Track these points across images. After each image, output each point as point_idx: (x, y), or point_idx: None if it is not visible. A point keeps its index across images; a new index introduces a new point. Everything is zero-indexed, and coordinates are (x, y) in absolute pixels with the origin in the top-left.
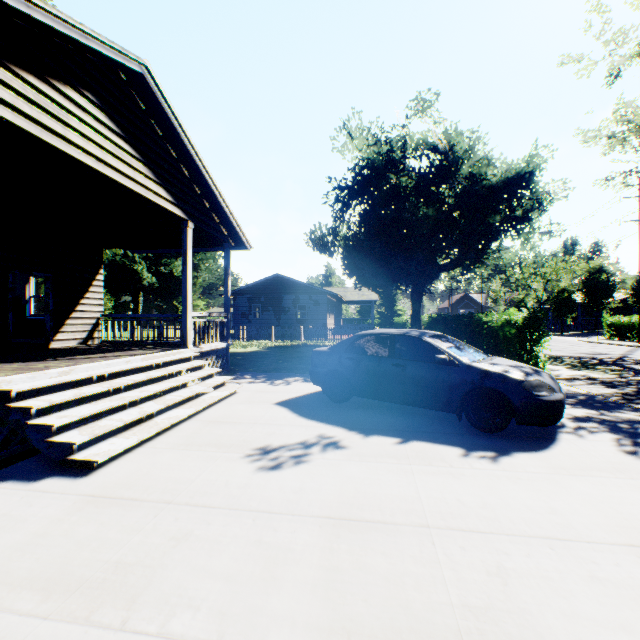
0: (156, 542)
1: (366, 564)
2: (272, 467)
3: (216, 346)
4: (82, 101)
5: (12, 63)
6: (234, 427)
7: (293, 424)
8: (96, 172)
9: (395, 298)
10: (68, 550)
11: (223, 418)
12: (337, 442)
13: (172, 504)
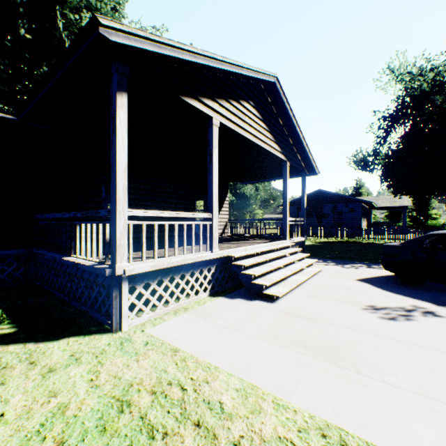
0: (342, 341)
1: None
2: (387, 318)
3: (299, 239)
4: (249, 107)
5: (229, 99)
6: (338, 290)
7: (382, 294)
8: (252, 143)
9: (428, 203)
10: (297, 333)
11: (325, 284)
12: (431, 311)
13: (334, 325)
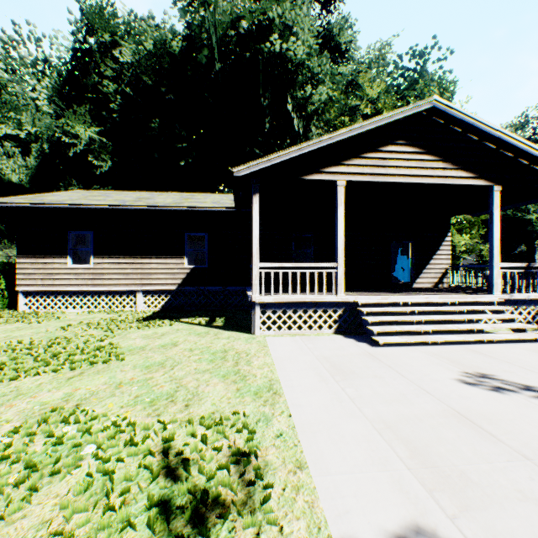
0: (368, 373)
1: (438, 429)
2: (467, 382)
3: (536, 296)
4: (395, 148)
5: (361, 154)
6: (483, 358)
7: None
8: (405, 183)
9: None
10: (345, 361)
11: (485, 351)
12: None
13: (390, 368)
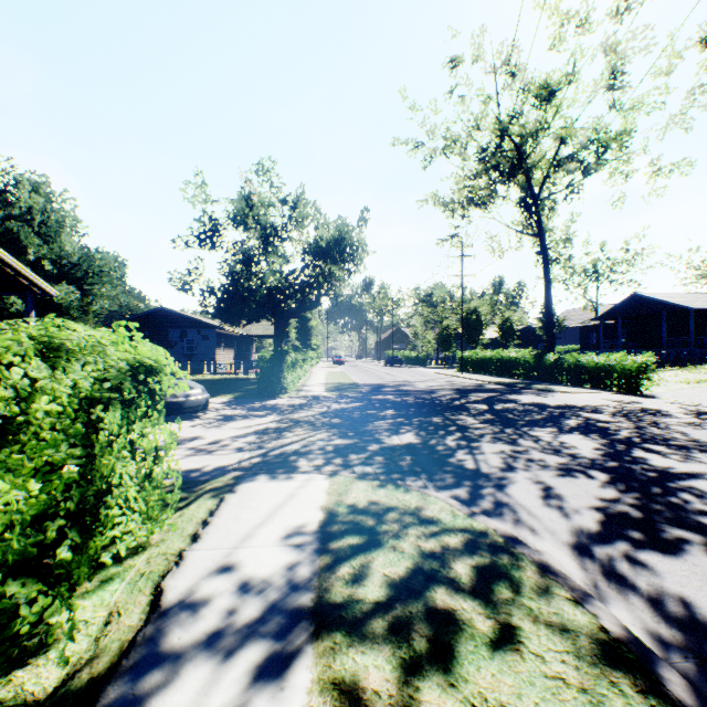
0: None
1: None
2: None
3: None
4: None
5: None
6: None
7: None
8: None
9: (310, 332)
10: None
11: None
12: None
13: None
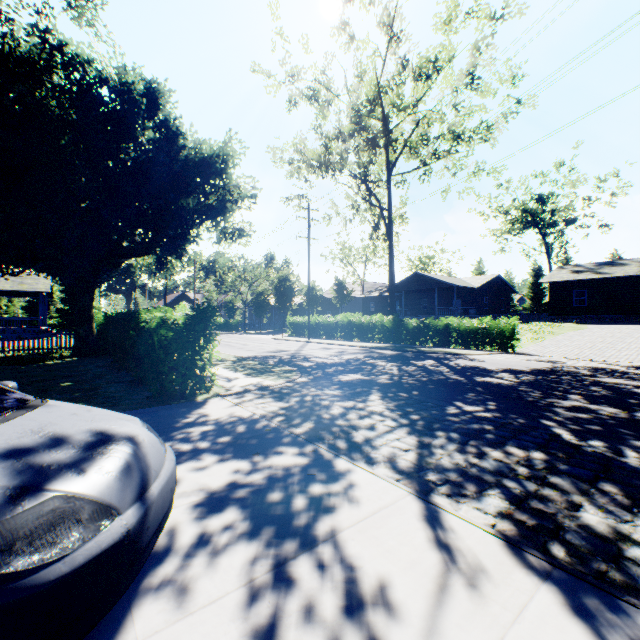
0: None
1: None
2: None
3: None
4: None
5: None
6: None
7: None
8: None
9: None
10: None
11: None
12: None
13: None
